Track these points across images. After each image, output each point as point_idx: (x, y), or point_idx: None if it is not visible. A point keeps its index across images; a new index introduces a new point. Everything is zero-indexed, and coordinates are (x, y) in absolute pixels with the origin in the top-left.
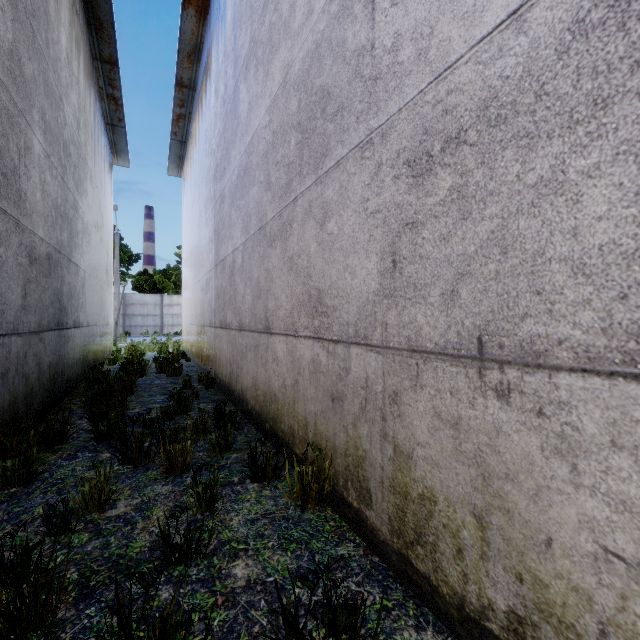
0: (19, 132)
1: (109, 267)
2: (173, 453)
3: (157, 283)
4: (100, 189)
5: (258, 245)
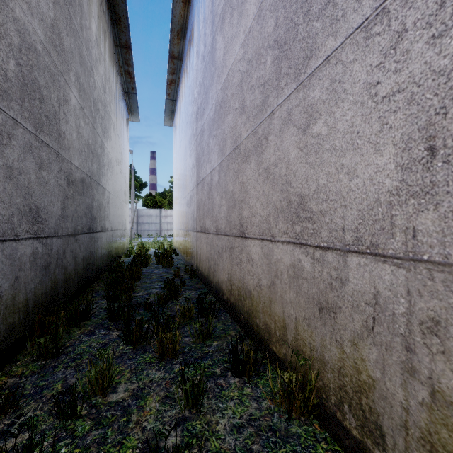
0: (59, 87)
1: (126, 190)
2: (165, 340)
3: (157, 201)
4: (120, 136)
5: (233, 163)
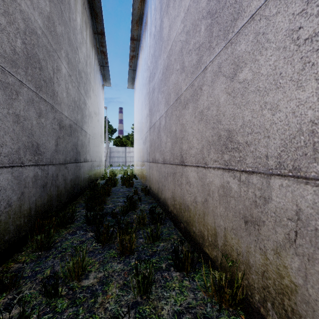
0: (53, 60)
1: (102, 134)
2: (124, 240)
3: (123, 142)
4: (97, 96)
5: (175, 110)
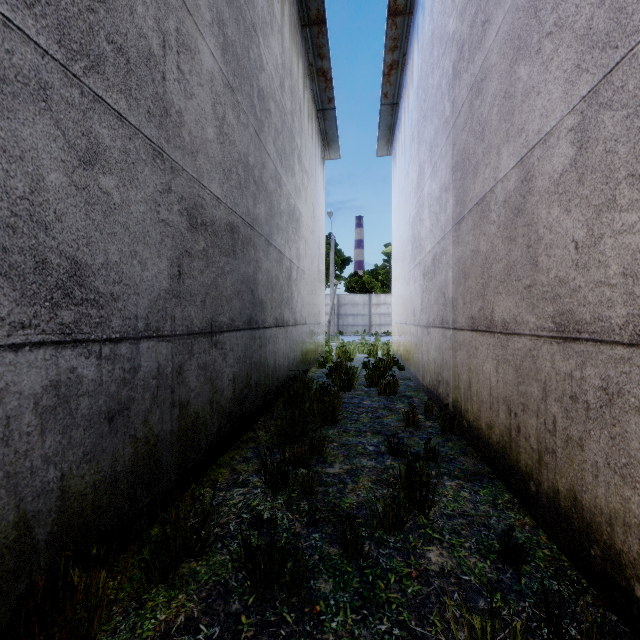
0: (163, 4)
1: (321, 264)
2: None
3: (365, 283)
4: (310, 177)
5: None
